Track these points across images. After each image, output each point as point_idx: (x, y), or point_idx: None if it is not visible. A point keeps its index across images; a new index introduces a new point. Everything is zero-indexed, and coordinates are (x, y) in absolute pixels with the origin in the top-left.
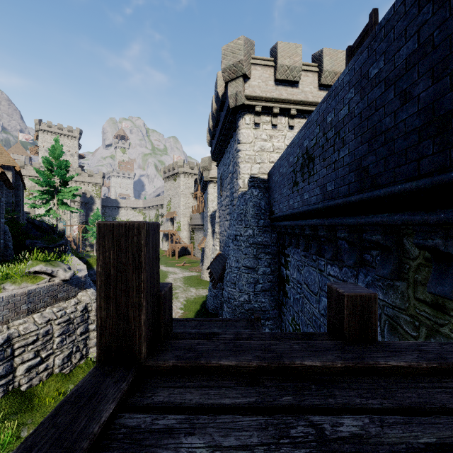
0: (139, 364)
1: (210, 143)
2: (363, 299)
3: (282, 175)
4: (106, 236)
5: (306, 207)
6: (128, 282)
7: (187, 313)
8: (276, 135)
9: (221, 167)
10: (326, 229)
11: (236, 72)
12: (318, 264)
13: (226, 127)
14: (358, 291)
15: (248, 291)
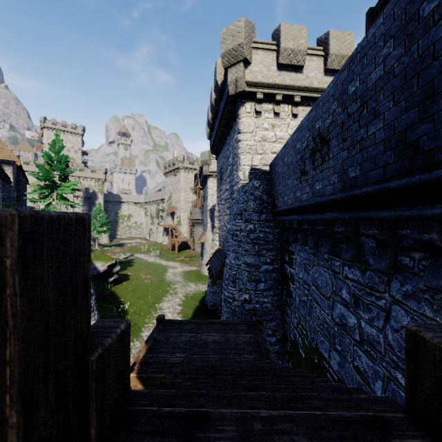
0: None
1: (209, 136)
2: None
3: (286, 164)
4: None
5: (319, 199)
6: None
7: (186, 310)
8: (278, 124)
9: (221, 160)
10: (345, 224)
11: (236, 57)
12: (332, 264)
13: (226, 117)
14: None
15: (249, 290)
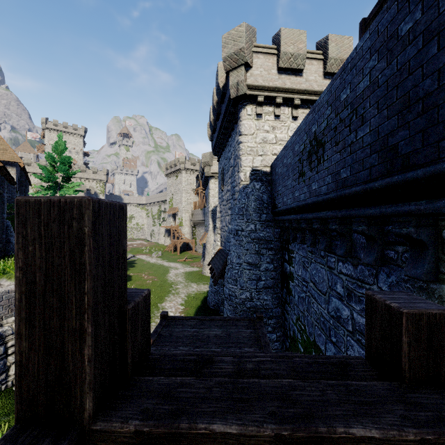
0: (81, 427)
1: (211, 137)
2: (432, 318)
3: (286, 166)
4: (28, 221)
5: (315, 198)
6: (63, 294)
7: (188, 309)
8: (279, 126)
9: (222, 161)
10: (338, 222)
11: (237, 61)
12: (328, 261)
13: (227, 119)
14: (422, 307)
15: (250, 289)
